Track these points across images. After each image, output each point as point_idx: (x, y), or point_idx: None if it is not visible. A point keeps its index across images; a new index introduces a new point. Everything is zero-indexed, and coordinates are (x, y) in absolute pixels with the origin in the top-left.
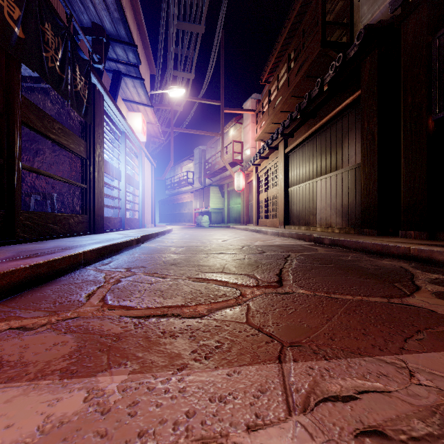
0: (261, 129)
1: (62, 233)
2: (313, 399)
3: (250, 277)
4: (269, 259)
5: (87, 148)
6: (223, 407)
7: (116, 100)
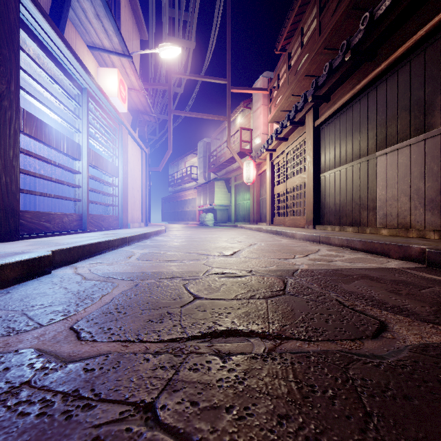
0: (276, 106)
1: None
2: None
3: None
4: None
5: None
6: None
7: (63, 28)
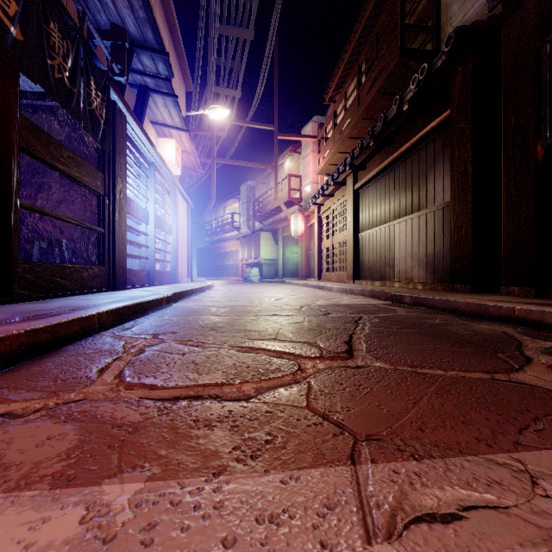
0: (324, 160)
1: (72, 289)
2: (400, 518)
3: (311, 346)
4: (335, 323)
5: (105, 182)
6: (275, 531)
7: (143, 122)
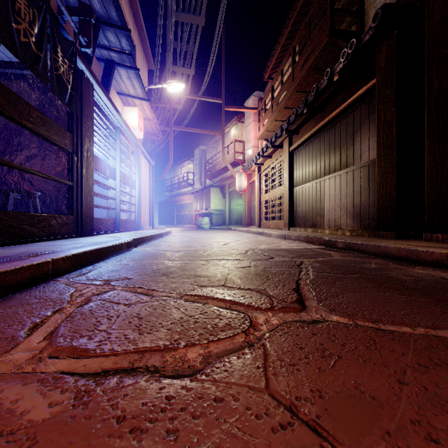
0: (263, 127)
1: (41, 236)
2: None
3: (260, 294)
4: (280, 267)
5: (74, 141)
6: None
7: (109, 91)
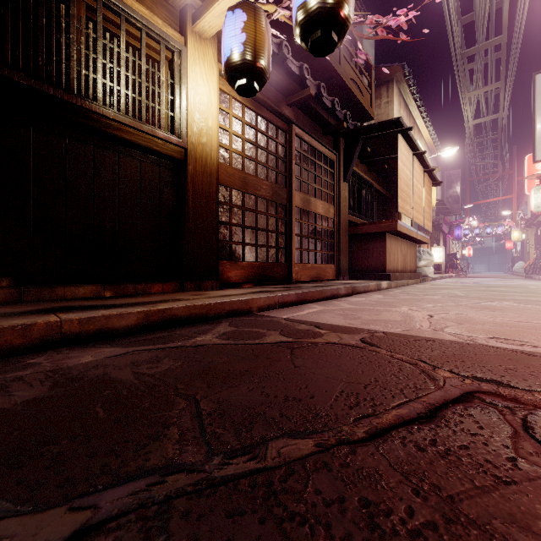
0: None
1: None
2: None
3: None
4: None
5: None
6: None
7: None
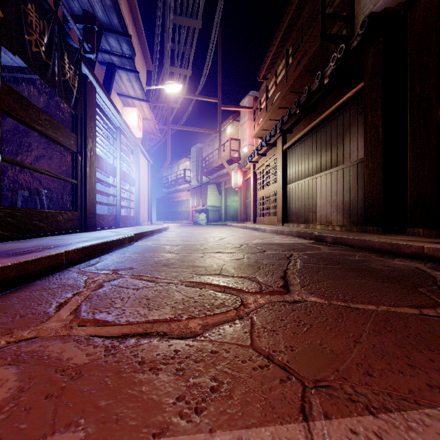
0: (258, 126)
1: (49, 231)
2: None
3: (251, 281)
4: (270, 259)
5: (78, 141)
6: None
7: (110, 93)
